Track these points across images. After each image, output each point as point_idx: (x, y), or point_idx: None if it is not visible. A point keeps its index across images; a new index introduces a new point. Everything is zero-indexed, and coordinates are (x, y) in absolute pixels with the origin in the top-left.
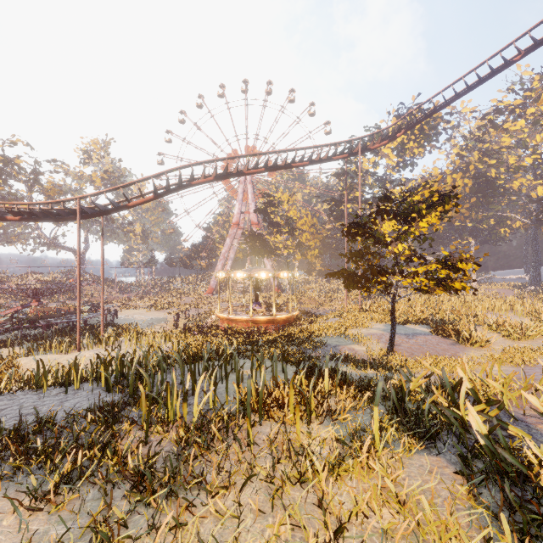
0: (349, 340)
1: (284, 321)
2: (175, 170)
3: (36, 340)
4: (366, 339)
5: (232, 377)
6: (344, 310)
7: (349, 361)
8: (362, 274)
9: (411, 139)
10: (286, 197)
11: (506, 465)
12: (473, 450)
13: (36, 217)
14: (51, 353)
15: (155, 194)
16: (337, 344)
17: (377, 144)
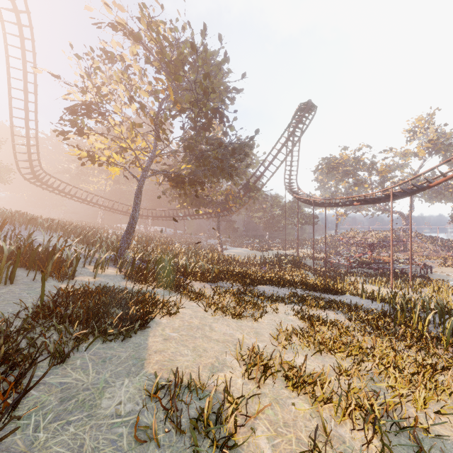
0: None
1: None
2: None
3: (369, 276)
4: None
5: None
6: None
7: None
8: None
9: None
10: None
11: None
12: None
13: (368, 202)
14: (375, 285)
15: None
16: None
17: None
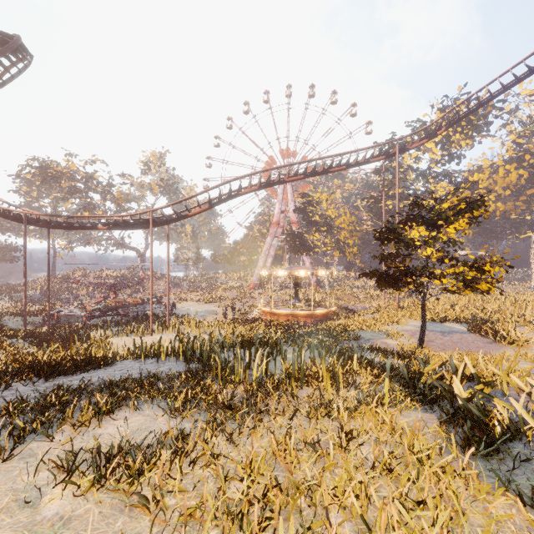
0: (383, 335)
1: (322, 316)
2: (226, 183)
3: (117, 325)
4: (400, 335)
5: (277, 358)
6: (381, 307)
7: (379, 352)
8: (391, 275)
9: (457, 131)
10: (324, 196)
11: (474, 417)
12: (457, 411)
13: (119, 226)
14: (130, 336)
15: (210, 204)
16: (370, 338)
17: (416, 143)
